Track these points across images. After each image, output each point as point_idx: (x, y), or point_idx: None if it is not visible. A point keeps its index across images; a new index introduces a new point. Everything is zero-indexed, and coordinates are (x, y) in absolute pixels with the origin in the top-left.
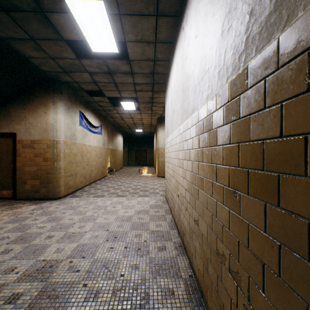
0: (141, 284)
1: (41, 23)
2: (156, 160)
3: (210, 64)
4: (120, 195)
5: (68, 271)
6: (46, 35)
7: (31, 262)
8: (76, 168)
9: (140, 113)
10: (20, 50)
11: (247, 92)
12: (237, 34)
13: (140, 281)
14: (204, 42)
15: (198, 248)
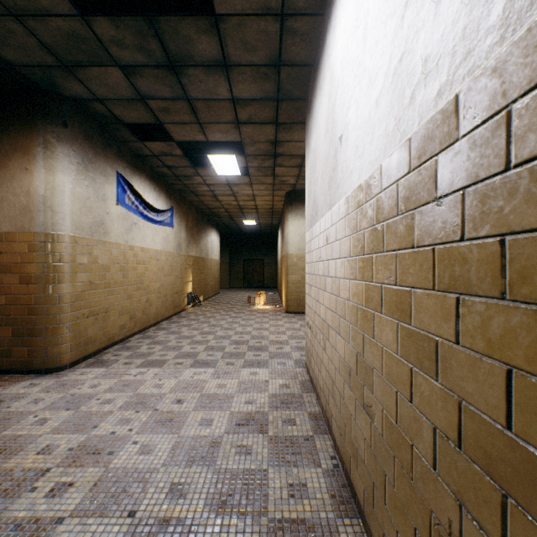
0: None
1: None
2: (282, 279)
3: None
4: (201, 362)
5: None
6: None
7: None
8: (108, 297)
9: (251, 183)
10: None
11: None
12: None
13: None
14: None
15: None
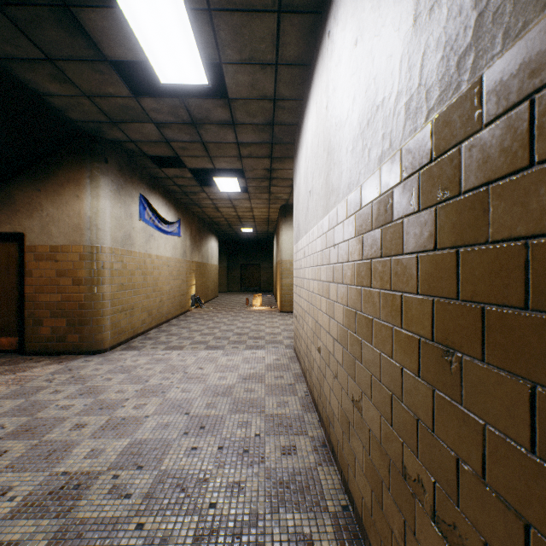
0: (248, 525)
1: (65, 29)
2: (277, 282)
3: (387, 91)
4: (212, 347)
5: (109, 495)
6: (75, 51)
7: (41, 478)
8: (134, 297)
9: (249, 198)
10: (28, 80)
11: (480, 135)
12: (454, 12)
13: (247, 518)
14: (374, 50)
15: (361, 456)
